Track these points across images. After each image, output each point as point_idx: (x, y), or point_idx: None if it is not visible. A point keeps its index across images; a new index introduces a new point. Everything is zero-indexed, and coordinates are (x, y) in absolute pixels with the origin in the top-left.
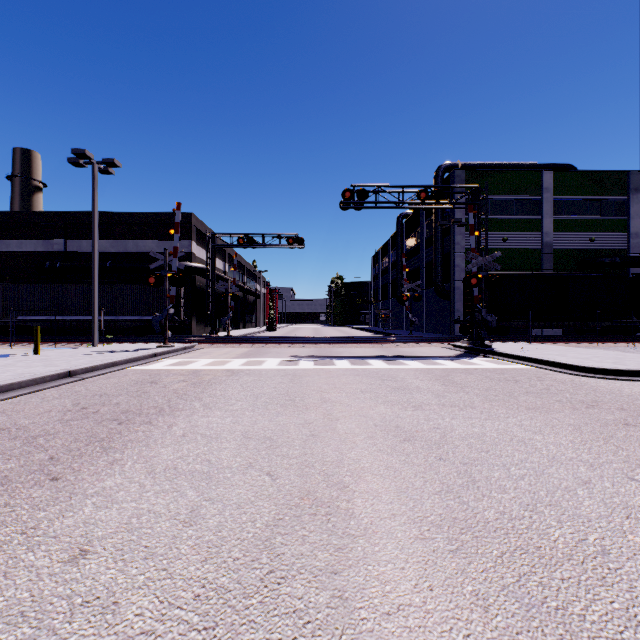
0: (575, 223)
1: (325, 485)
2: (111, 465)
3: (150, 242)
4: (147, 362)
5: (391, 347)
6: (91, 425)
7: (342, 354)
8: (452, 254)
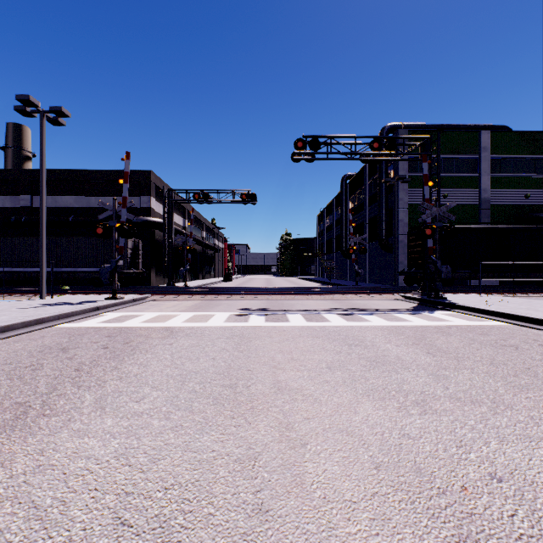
0: (511, 180)
1: None
2: None
3: (111, 198)
4: (83, 317)
5: (342, 298)
6: None
7: (294, 306)
8: (396, 209)
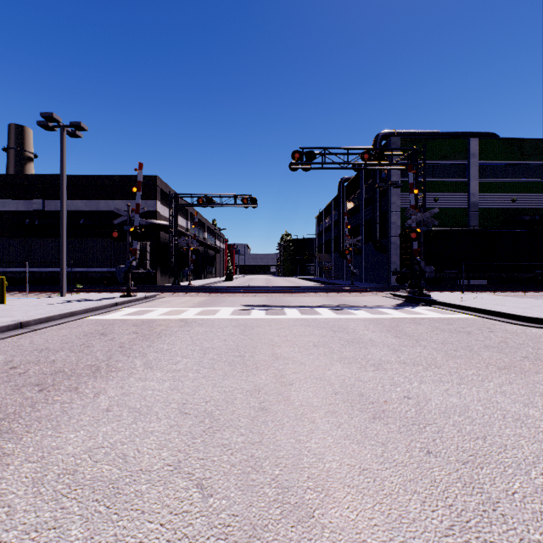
0: (498, 185)
1: (278, 511)
2: None
3: (120, 202)
4: (106, 311)
5: (336, 296)
6: (6, 393)
7: (292, 303)
8: (389, 212)
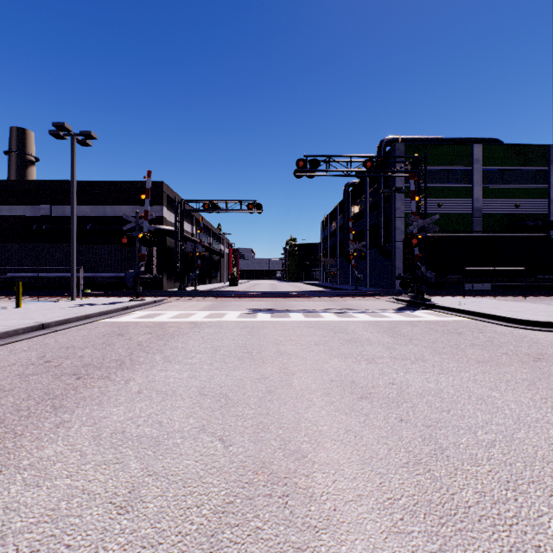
0: (502, 191)
1: (281, 454)
2: (56, 428)
3: (126, 207)
4: (118, 315)
5: (340, 300)
6: (49, 380)
7: (296, 307)
8: (393, 218)
